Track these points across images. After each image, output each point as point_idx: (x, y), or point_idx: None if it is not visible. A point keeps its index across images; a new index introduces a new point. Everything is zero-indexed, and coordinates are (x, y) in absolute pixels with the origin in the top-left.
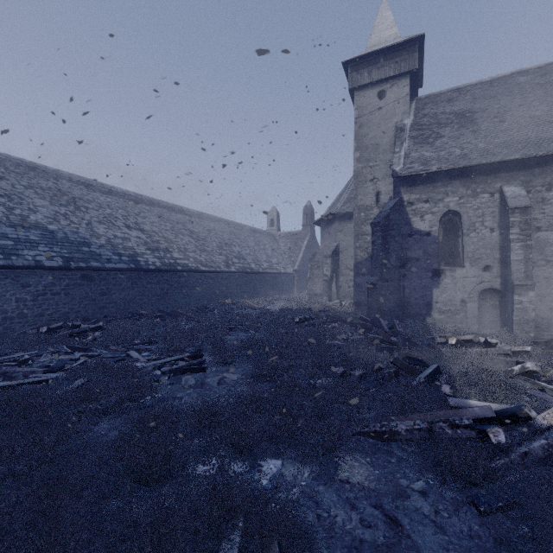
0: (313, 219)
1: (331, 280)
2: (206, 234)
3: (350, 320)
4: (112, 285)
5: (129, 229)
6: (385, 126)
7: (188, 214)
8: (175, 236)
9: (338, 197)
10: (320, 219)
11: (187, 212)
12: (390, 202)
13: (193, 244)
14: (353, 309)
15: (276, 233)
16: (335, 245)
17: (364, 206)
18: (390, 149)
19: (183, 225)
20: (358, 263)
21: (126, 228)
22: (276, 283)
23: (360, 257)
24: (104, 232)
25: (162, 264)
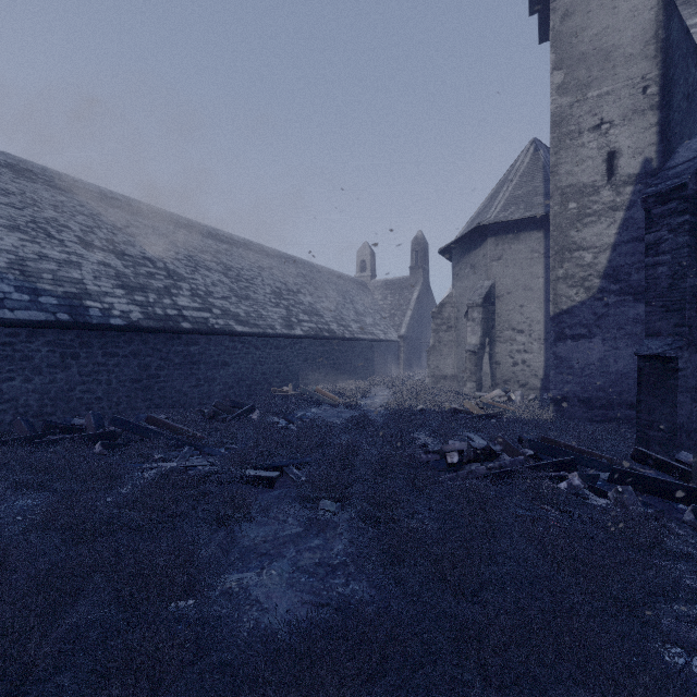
0: (426, 258)
1: (481, 350)
2: (255, 273)
3: (590, 453)
4: (3, 360)
5: (86, 248)
6: (631, 2)
7: (227, 242)
8: (193, 270)
9: (486, 201)
10: (454, 240)
11: (224, 239)
12: (696, 141)
13: (227, 285)
14: (551, 413)
15: (369, 282)
16: (488, 285)
17: (576, 186)
18: (643, 52)
19: (213, 256)
20: (561, 313)
21: (80, 246)
22: (371, 357)
23: (568, 298)
24: (12, 246)
25: (147, 317)
